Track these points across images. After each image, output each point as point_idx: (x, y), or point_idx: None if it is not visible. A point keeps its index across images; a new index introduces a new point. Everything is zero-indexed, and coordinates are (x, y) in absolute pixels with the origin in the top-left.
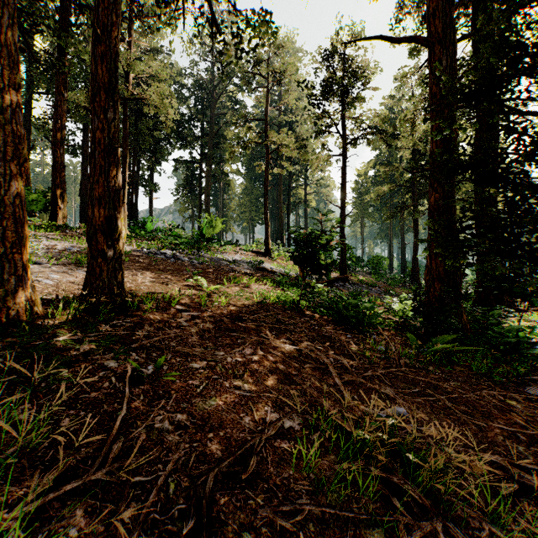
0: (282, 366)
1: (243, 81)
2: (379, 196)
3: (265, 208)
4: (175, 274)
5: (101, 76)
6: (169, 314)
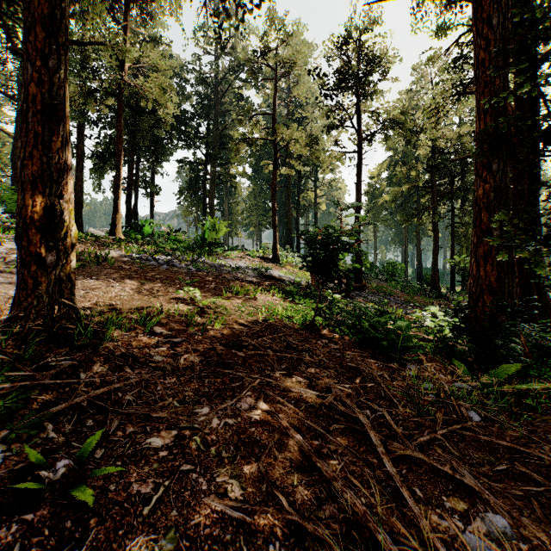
0: (297, 435)
1: (249, 73)
2: (395, 197)
3: (272, 209)
4: (164, 284)
5: (37, 5)
6: (139, 342)
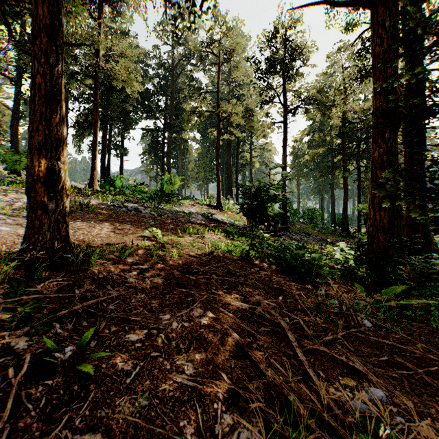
0: (234, 333)
1: (198, 60)
2: (314, 158)
3: (217, 167)
4: (133, 225)
5: (41, 17)
6: (117, 268)
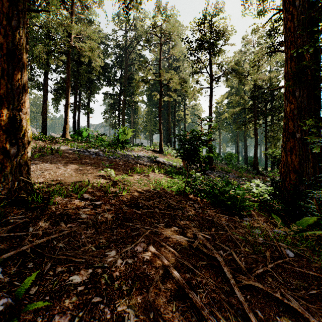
0: (174, 271)
1: (145, 41)
2: (232, 115)
3: (159, 122)
4: (92, 166)
5: None
6: (73, 205)
